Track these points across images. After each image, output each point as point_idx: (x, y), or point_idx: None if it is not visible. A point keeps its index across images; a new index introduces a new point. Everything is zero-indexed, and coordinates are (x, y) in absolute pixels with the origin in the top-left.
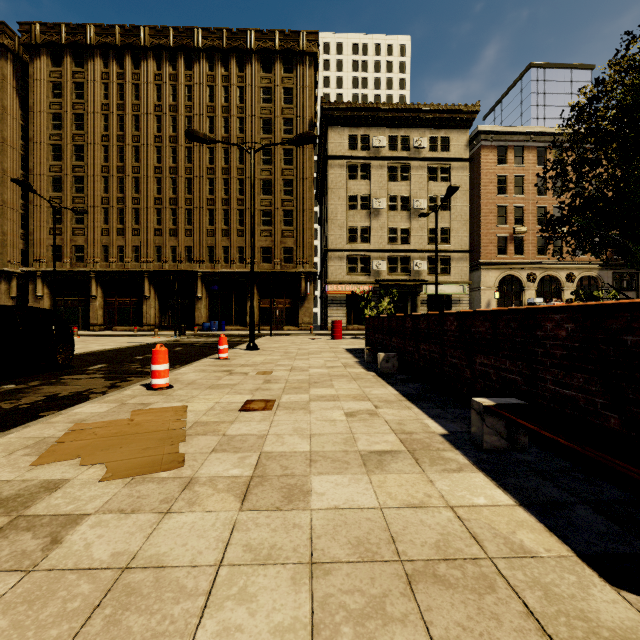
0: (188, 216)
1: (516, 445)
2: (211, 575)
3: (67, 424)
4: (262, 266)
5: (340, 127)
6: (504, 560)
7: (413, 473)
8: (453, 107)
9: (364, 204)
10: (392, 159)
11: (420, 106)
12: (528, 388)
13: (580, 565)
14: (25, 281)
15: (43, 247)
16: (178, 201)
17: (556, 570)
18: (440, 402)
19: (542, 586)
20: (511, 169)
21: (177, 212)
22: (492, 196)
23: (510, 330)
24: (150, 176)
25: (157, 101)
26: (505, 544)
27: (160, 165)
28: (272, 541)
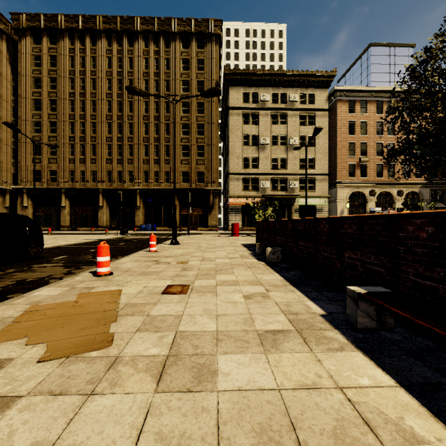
0: (130, 150)
1: (384, 325)
2: None
3: (25, 305)
4: (182, 185)
5: (237, 87)
6: None
7: (303, 352)
8: (317, 73)
9: (254, 141)
10: (274, 109)
11: (294, 72)
12: (391, 278)
13: None
14: (15, 195)
15: (28, 171)
16: (123, 139)
17: None
18: (316, 286)
19: None
20: (358, 116)
21: (122, 147)
22: (345, 135)
23: (374, 231)
24: (103, 121)
25: (108, 68)
26: (397, 432)
27: (110, 114)
28: (182, 428)
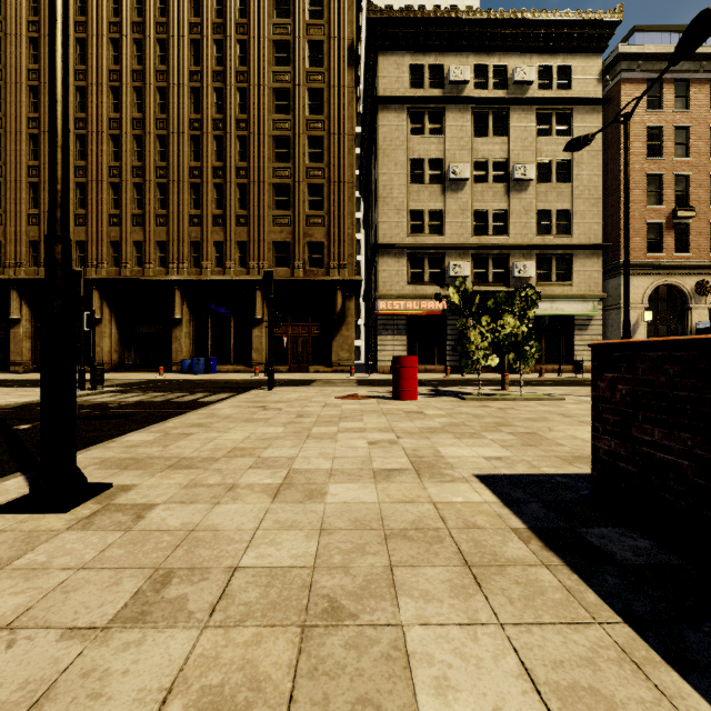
0: (161, 195)
1: None
2: None
3: None
4: (275, 272)
5: (397, 52)
6: None
7: None
8: (578, 15)
9: (435, 174)
10: (480, 101)
11: (525, 14)
12: None
13: None
14: None
15: None
16: (145, 171)
17: None
18: None
19: None
20: (669, 116)
21: (144, 188)
22: (639, 159)
23: None
24: (102, 132)
25: (114, 17)
26: None
27: (117, 116)
28: None
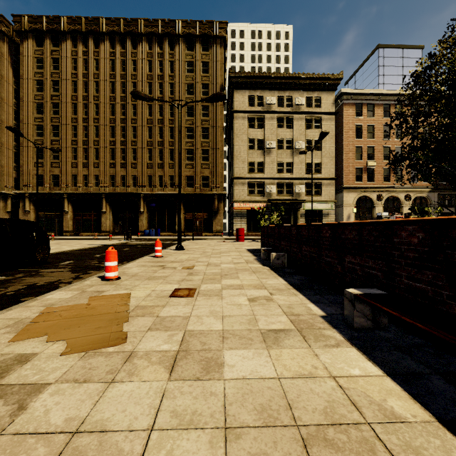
0: (134, 154)
1: (379, 325)
2: (144, 439)
3: (40, 307)
4: (187, 189)
5: (242, 90)
6: (380, 425)
7: (302, 348)
8: (323, 75)
9: (260, 145)
10: (280, 113)
11: (300, 75)
12: (387, 281)
13: (442, 430)
14: (17, 200)
15: (30, 176)
16: (126, 143)
17: (423, 434)
18: (318, 290)
19: (413, 449)
20: (365, 120)
21: (126, 151)
22: (351, 139)
23: (372, 237)
24: (106, 125)
25: (111, 71)
26: (379, 410)
27: (113, 117)
28: (193, 408)
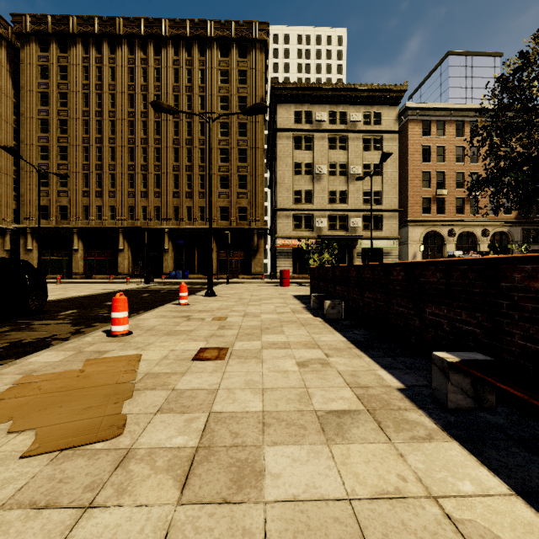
0: (157, 180)
1: (483, 404)
2: None
3: (16, 376)
4: (220, 223)
5: (287, 104)
6: None
7: (379, 443)
8: (384, 87)
9: (308, 170)
10: (332, 131)
11: (356, 86)
12: (489, 341)
13: None
14: (17, 236)
15: (32, 207)
16: (148, 167)
17: None
18: (389, 350)
19: None
20: (434, 140)
21: (147, 177)
22: (418, 163)
23: (467, 280)
24: (124, 146)
25: (130, 82)
26: None
27: (133, 137)
28: None
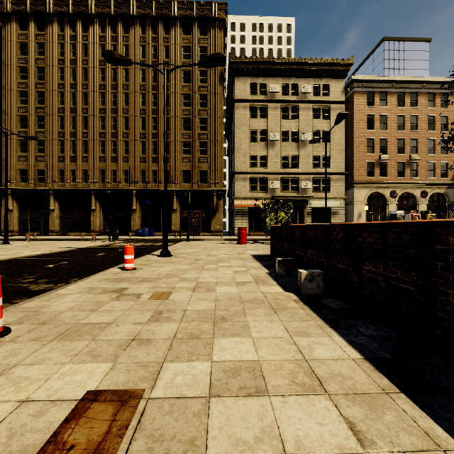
0: (125, 146)
1: None
2: None
3: None
4: (183, 185)
5: (244, 77)
6: None
7: None
8: (332, 61)
9: (262, 137)
10: (284, 102)
11: (306, 60)
12: None
13: None
14: (0, 197)
15: (13, 171)
16: (118, 135)
17: None
18: None
19: None
20: (377, 109)
21: (117, 143)
22: (362, 131)
23: None
24: (96, 115)
25: (101, 57)
26: None
27: (104, 107)
28: None
